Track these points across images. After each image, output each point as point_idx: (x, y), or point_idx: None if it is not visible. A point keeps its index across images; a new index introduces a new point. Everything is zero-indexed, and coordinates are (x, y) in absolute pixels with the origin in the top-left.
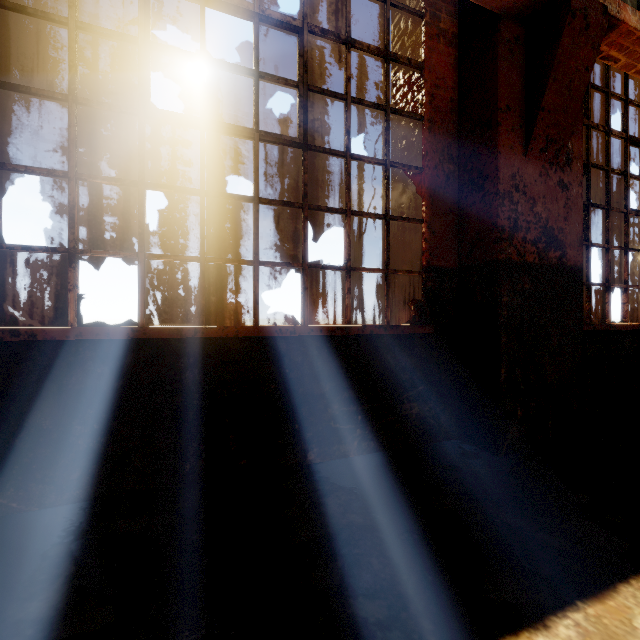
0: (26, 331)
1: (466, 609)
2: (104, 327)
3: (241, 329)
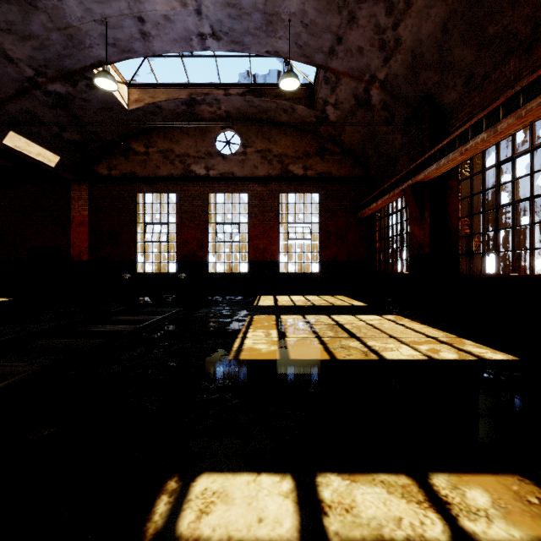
0: (471, 274)
1: (477, 340)
2: (484, 274)
3: (517, 275)
